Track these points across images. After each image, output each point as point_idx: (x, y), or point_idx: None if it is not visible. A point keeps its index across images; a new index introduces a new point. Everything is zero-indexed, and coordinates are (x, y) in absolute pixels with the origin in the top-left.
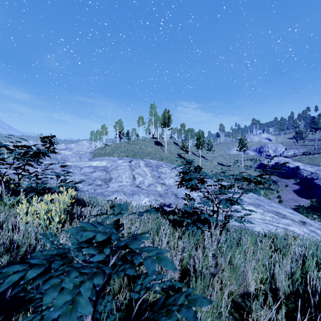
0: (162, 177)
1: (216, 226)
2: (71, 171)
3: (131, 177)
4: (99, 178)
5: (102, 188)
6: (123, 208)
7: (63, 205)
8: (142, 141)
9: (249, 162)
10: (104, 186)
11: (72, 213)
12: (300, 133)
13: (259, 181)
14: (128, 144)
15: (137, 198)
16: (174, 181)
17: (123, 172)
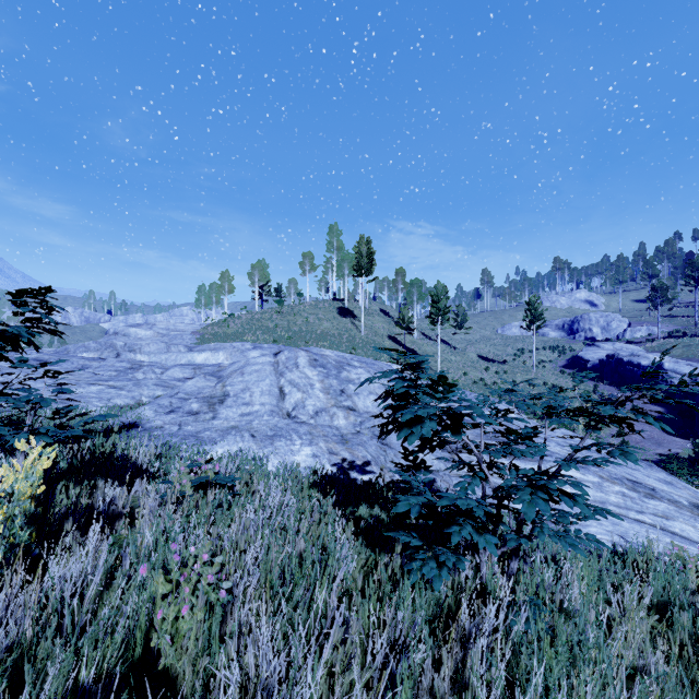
0: (349, 393)
1: None
2: (141, 376)
3: (275, 393)
4: (197, 394)
5: (200, 420)
6: None
7: None
8: (311, 307)
9: (548, 354)
10: (206, 416)
11: (77, 510)
12: (663, 290)
13: (619, 419)
14: (278, 313)
15: (284, 447)
16: (379, 401)
17: (256, 379)
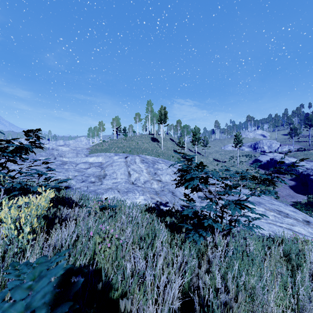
0: (158, 174)
1: (219, 232)
2: (66, 167)
3: (126, 174)
4: (93, 174)
5: (95, 185)
6: (34, 299)
7: (37, 211)
8: (139, 137)
9: (244, 158)
10: (98, 183)
11: (56, 217)
12: (295, 129)
13: (269, 180)
14: (124, 140)
15: (132, 196)
16: (171, 177)
17: (118, 168)
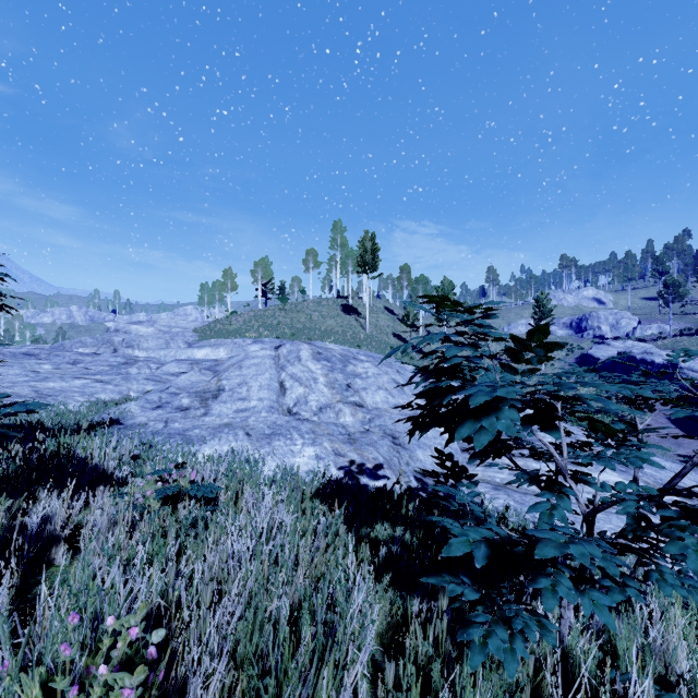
0: (356, 388)
1: None
2: (134, 371)
3: (275, 387)
4: (190, 389)
5: (189, 417)
6: None
7: None
8: (314, 304)
9: (556, 353)
10: (196, 412)
11: None
12: (675, 286)
13: None
14: (281, 311)
15: (283, 447)
16: (389, 397)
17: (254, 373)
